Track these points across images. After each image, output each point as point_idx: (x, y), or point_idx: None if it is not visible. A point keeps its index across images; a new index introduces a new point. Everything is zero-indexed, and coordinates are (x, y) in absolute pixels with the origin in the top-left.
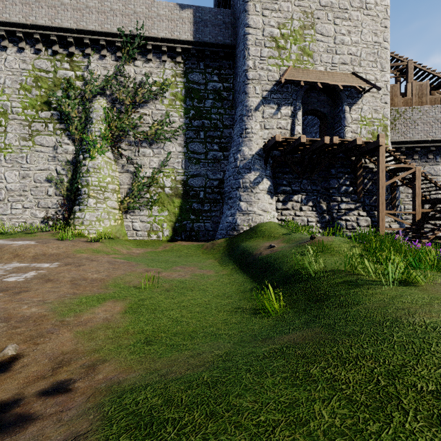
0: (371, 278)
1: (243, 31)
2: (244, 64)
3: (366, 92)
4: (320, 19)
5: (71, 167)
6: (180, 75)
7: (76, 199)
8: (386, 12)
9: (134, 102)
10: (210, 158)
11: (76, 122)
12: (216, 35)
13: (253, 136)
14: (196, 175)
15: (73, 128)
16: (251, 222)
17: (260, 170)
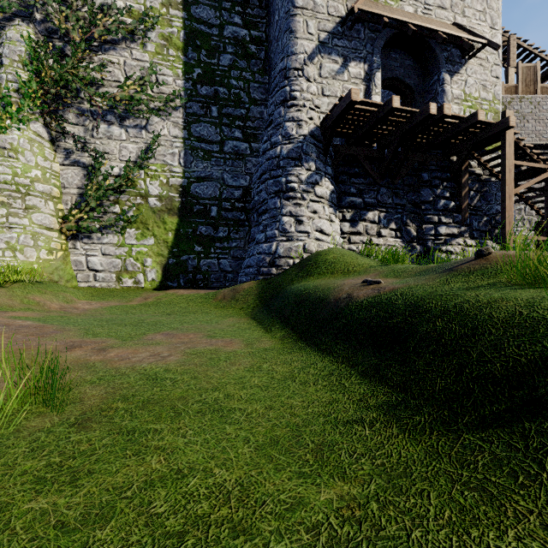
0: None
1: None
2: None
3: (473, 56)
4: None
5: None
6: (177, 5)
7: None
8: None
9: (89, 40)
10: (228, 151)
11: None
12: None
13: (304, 104)
14: (204, 178)
15: None
16: (303, 252)
17: (317, 163)
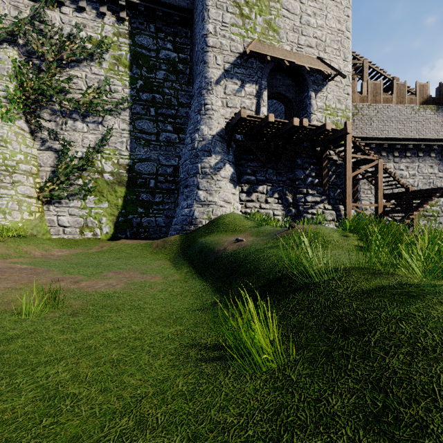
0: (420, 281)
1: None
2: (204, 28)
3: (331, 80)
4: None
5: None
6: (125, 35)
7: None
8: (349, 1)
9: (59, 59)
10: (163, 140)
11: None
12: None
13: (213, 113)
14: (144, 159)
15: None
16: (212, 215)
17: (222, 154)
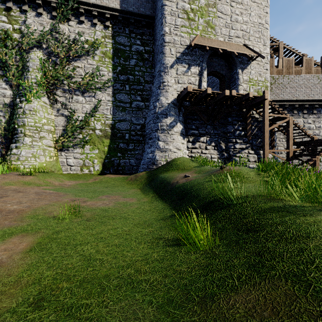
0: (297, 203)
1: (161, 3)
2: (162, 29)
3: (254, 60)
4: (220, 1)
5: (8, 110)
6: (109, 37)
7: (13, 138)
8: (267, 1)
9: (68, 56)
10: (134, 106)
11: (13, 69)
12: (138, 7)
13: (169, 88)
14: (122, 120)
15: (10, 74)
16: (168, 158)
17: (175, 116)
